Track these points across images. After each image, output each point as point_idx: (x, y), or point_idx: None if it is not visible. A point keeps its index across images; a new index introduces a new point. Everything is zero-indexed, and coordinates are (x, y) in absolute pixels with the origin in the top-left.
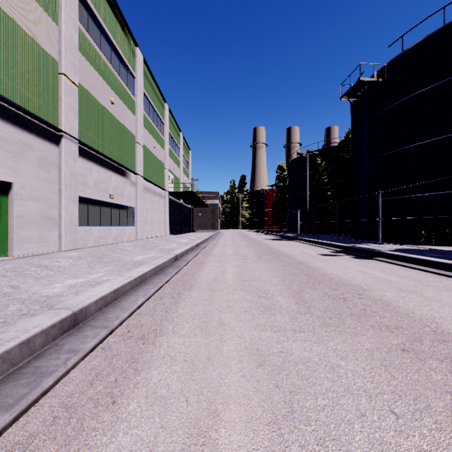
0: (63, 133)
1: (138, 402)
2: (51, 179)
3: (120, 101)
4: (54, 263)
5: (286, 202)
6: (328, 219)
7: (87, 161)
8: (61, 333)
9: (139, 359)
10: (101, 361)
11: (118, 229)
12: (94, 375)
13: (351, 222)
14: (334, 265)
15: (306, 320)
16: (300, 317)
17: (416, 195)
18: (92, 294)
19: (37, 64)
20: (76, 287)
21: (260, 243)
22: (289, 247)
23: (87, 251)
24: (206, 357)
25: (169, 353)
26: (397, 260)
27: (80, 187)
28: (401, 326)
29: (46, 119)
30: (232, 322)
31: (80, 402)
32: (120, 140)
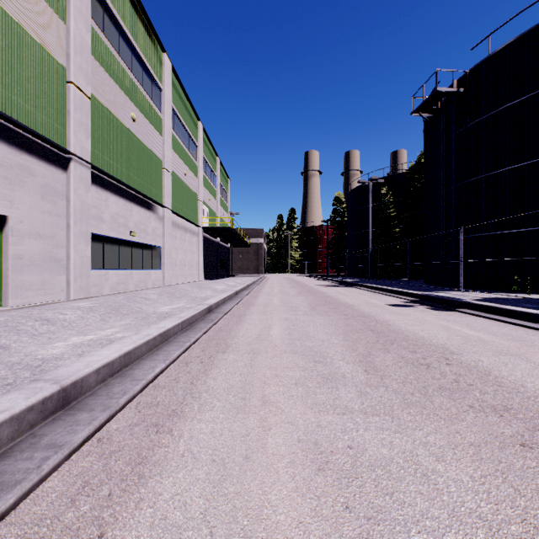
0: (72, 155)
1: (138, 535)
2: (56, 212)
3: (143, 118)
4: (57, 315)
5: (344, 240)
6: (395, 261)
7: (102, 190)
8: (42, 418)
9: (148, 457)
10: (93, 461)
11: (141, 273)
12: (79, 485)
13: (424, 264)
14: (408, 318)
15: (380, 396)
16: (371, 392)
17: (506, 231)
18: (92, 360)
19: (39, 70)
20: (82, 346)
21: (314, 290)
22: (349, 295)
23: (102, 301)
24: (243, 456)
25: (191, 448)
26: (487, 313)
27: (94, 222)
28: (512, 407)
29: (50, 137)
30: (279, 399)
31: (51, 534)
32: (143, 166)
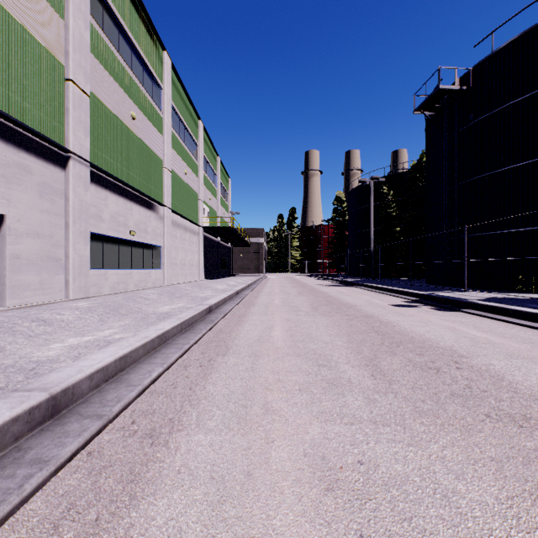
0: (71, 153)
1: None
2: (55, 211)
3: (143, 116)
4: (55, 315)
5: (345, 240)
6: (396, 260)
7: (101, 189)
8: (29, 429)
9: (141, 474)
10: (82, 478)
11: (140, 272)
12: (64, 507)
13: (426, 264)
14: (412, 319)
15: (390, 404)
16: (380, 399)
17: (510, 230)
18: (86, 365)
19: (38, 67)
20: (79, 348)
21: (315, 290)
22: (351, 295)
23: (101, 301)
24: (245, 472)
25: (189, 463)
26: (493, 313)
27: (93, 221)
28: (531, 416)
29: (49, 135)
30: (282, 407)
31: None
32: (143, 164)
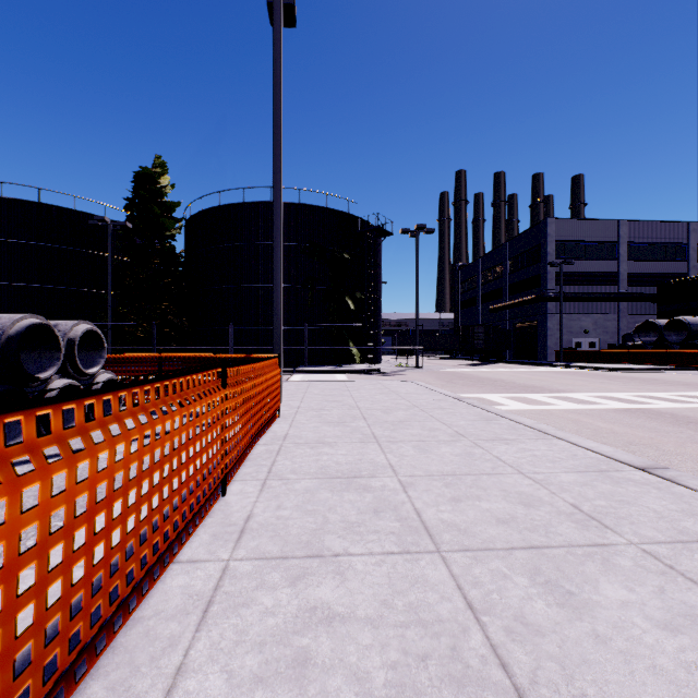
0: None
1: None
2: None
3: None
4: None
5: None
6: None
7: None
8: None
9: None
10: None
11: None
12: None
13: None
14: None
15: None
16: None
17: None
18: None
19: None
20: None
21: None
22: None
23: None
24: None
25: None
26: None
27: None
28: None
29: None
30: None
31: None
32: None
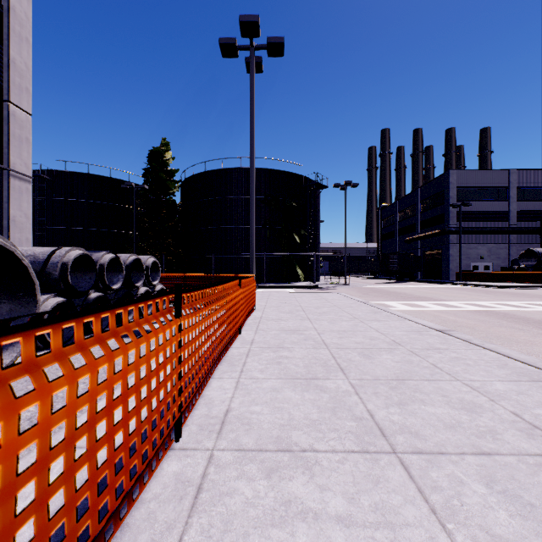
0: None
1: None
2: None
3: None
4: None
5: None
6: None
7: None
8: None
9: None
10: None
11: None
12: None
13: None
14: None
15: None
16: None
17: None
18: None
19: None
20: None
21: None
22: None
23: None
24: None
25: None
26: None
27: None
28: None
29: None
30: None
31: None
32: None
